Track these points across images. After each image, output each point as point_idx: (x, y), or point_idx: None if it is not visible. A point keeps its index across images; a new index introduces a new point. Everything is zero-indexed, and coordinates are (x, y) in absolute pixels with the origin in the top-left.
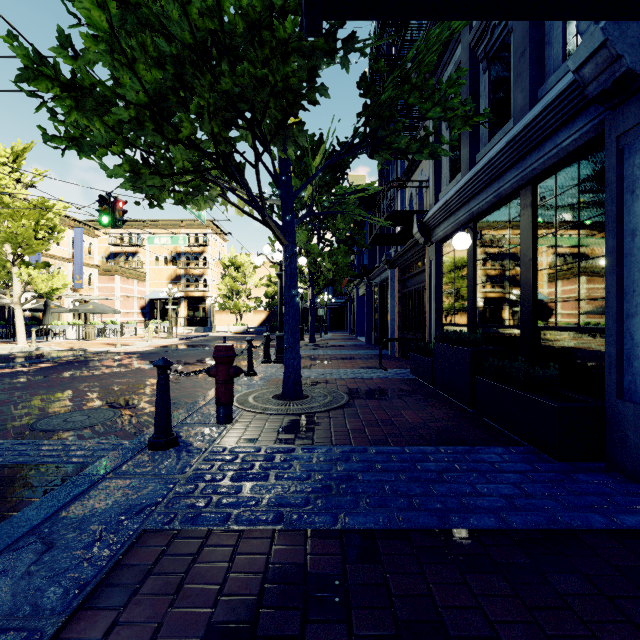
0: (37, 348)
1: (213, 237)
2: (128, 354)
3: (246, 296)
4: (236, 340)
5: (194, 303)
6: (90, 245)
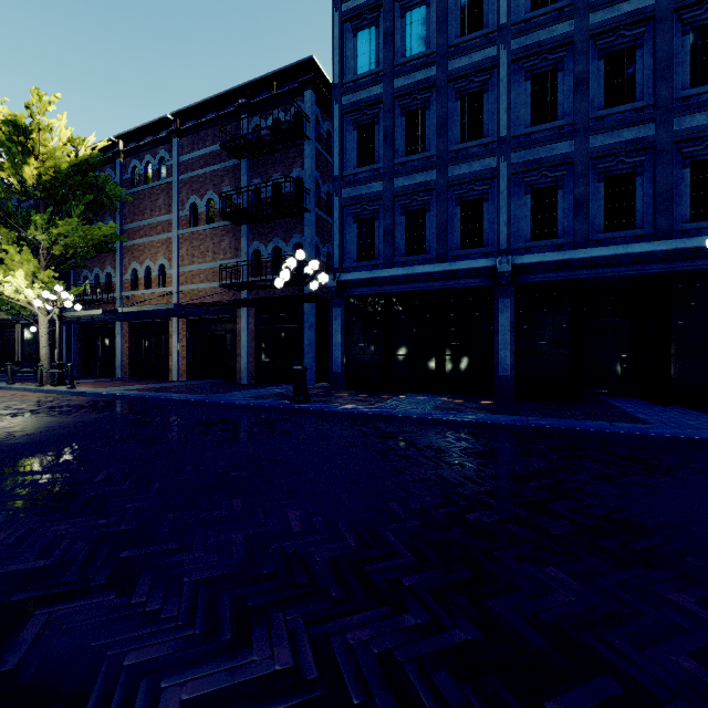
0: None
1: None
2: None
3: None
4: None
5: None
6: None
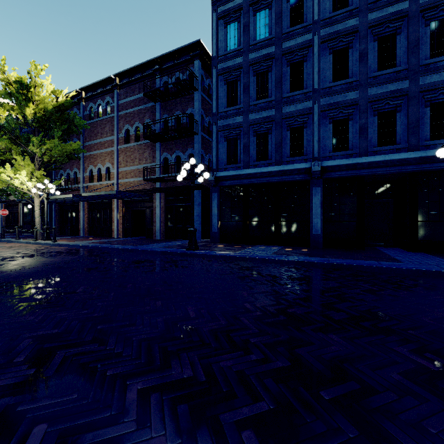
0: None
1: None
2: None
3: None
4: None
5: None
6: None
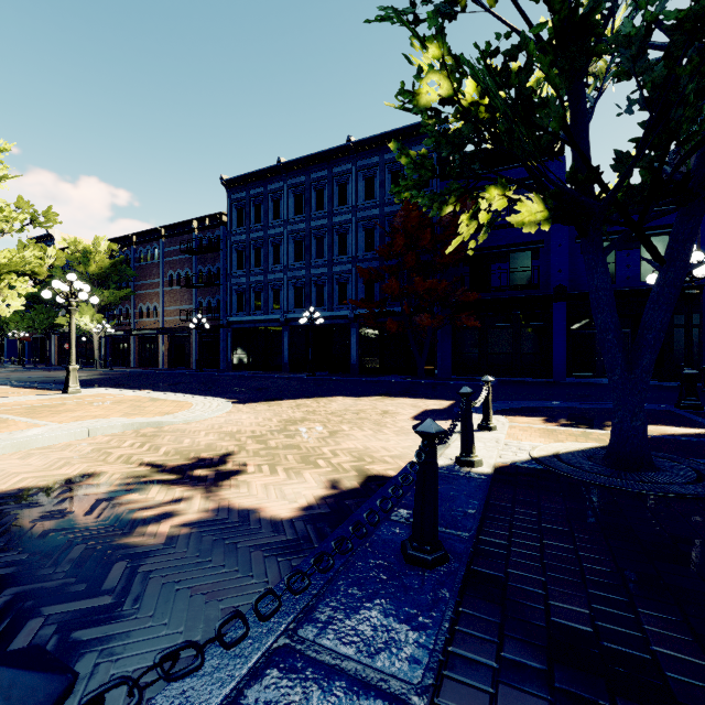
0: None
1: None
2: None
3: None
4: None
5: None
6: None
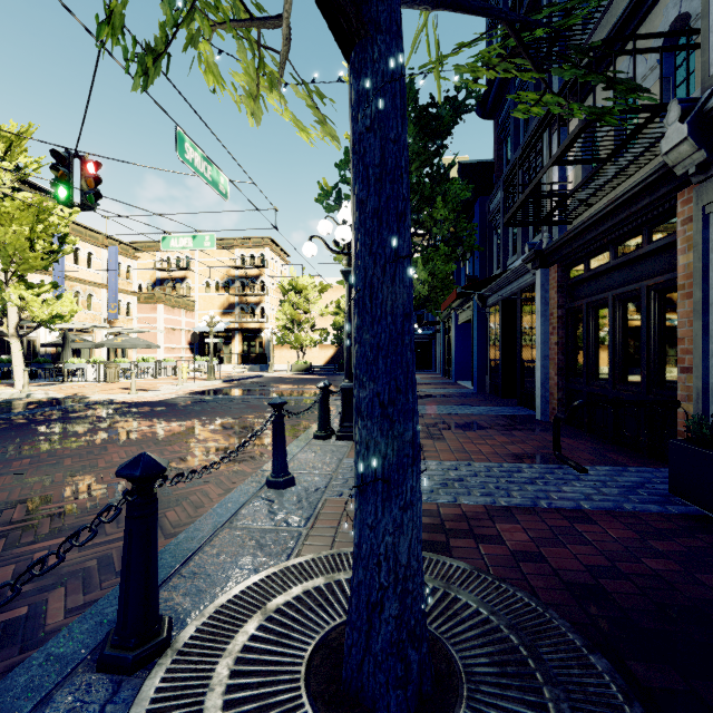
0: (28, 395)
1: (272, 257)
2: (132, 406)
3: (310, 327)
4: (294, 383)
5: (249, 336)
6: (129, 268)
